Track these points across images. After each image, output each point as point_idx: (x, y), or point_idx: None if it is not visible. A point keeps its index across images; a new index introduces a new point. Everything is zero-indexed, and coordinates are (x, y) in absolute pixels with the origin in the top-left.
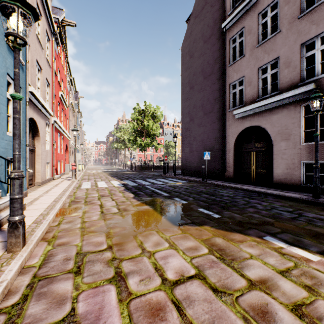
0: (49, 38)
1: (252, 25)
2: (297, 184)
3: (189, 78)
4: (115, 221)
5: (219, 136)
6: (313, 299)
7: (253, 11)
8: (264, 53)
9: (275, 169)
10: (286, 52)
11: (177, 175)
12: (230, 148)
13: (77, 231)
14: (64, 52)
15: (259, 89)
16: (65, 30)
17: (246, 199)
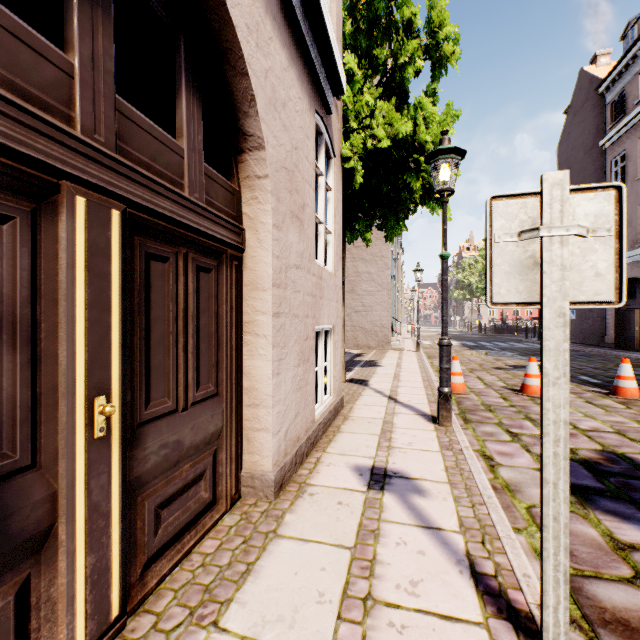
0: None
1: (632, 150)
2: None
3: None
4: (453, 353)
5: None
6: (513, 363)
7: (633, 134)
8: None
9: None
10: None
11: None
12: None
13: (435, 353)
14: None
15: (639, 232)
16: None
17: (574, 355)
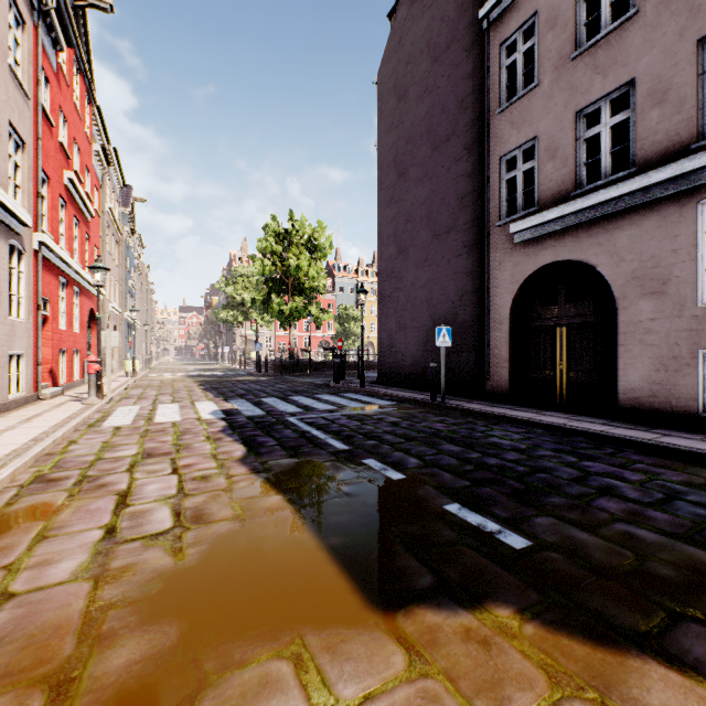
0: (24, 18)
1: (559, 3)
2: (688, 411)
3: (395, 151)
4: (135, 591)
5: (471, 290)
6: None
7: None
8: (593, 72)
9: (624, 372)
10: (654, 64)
11: (367, 386)
12: (499, 318)
13: None
14: (83, 76)
15: (578, 166)
16: (84, 21)
17: (570, 458)
